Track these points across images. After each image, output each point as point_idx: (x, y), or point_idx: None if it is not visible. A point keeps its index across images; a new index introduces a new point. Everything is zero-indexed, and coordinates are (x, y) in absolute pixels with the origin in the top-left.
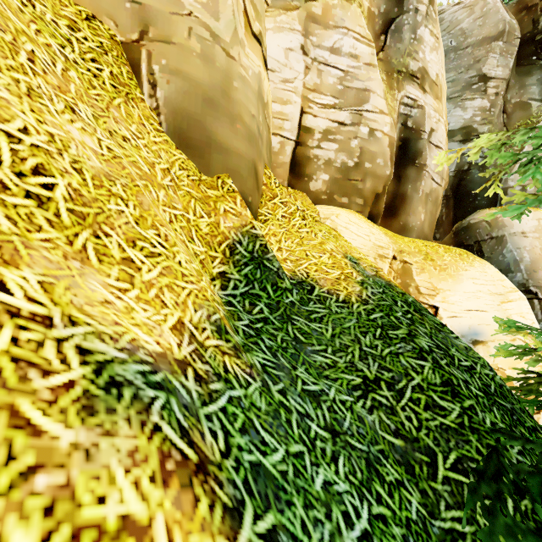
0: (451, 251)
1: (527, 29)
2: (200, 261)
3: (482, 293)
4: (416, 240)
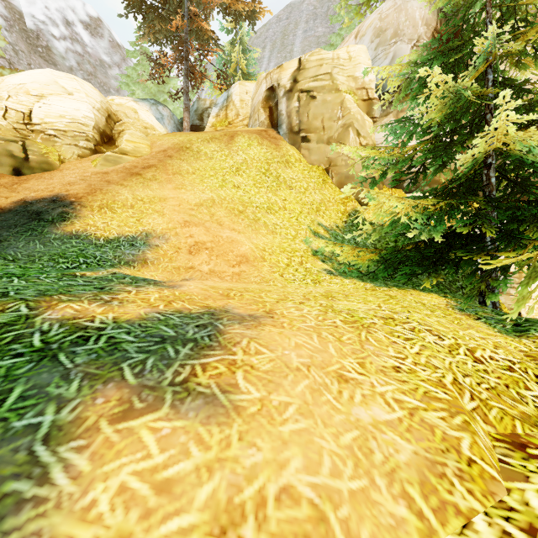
0: None
1: None
2: (339, 218)
3: None
4: None
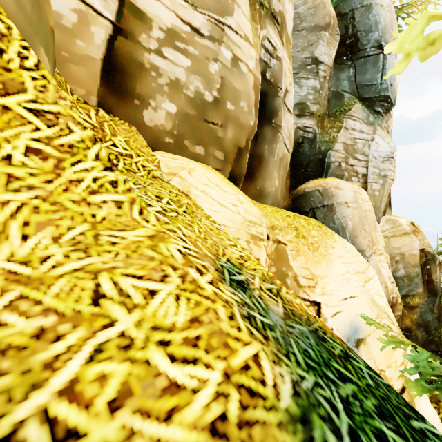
0: (311, 222)
1: (341, 32)
2: None
3: (350, 274)
4: (275, 209)
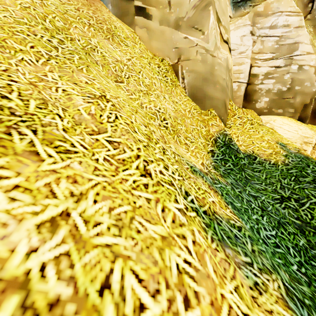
0: None
1: None
2: (203, 145)
3: None
4: None
